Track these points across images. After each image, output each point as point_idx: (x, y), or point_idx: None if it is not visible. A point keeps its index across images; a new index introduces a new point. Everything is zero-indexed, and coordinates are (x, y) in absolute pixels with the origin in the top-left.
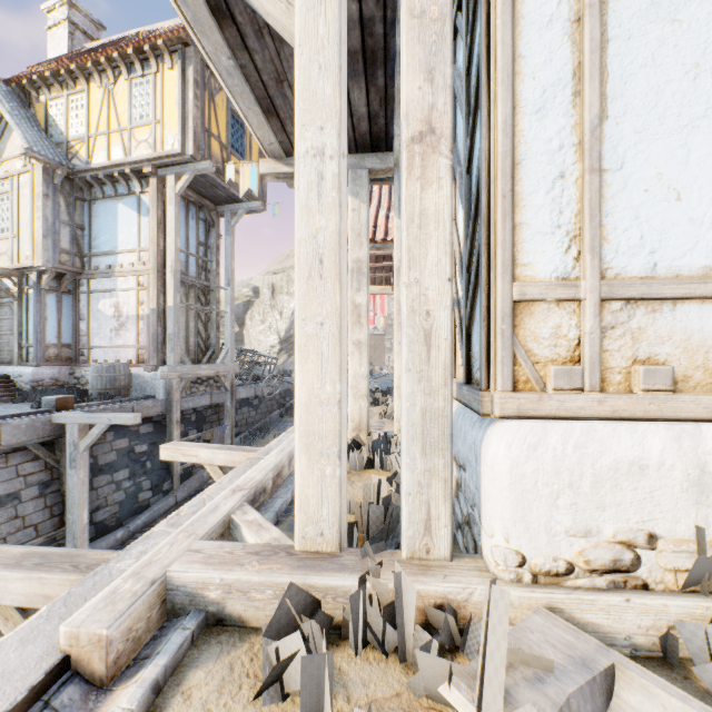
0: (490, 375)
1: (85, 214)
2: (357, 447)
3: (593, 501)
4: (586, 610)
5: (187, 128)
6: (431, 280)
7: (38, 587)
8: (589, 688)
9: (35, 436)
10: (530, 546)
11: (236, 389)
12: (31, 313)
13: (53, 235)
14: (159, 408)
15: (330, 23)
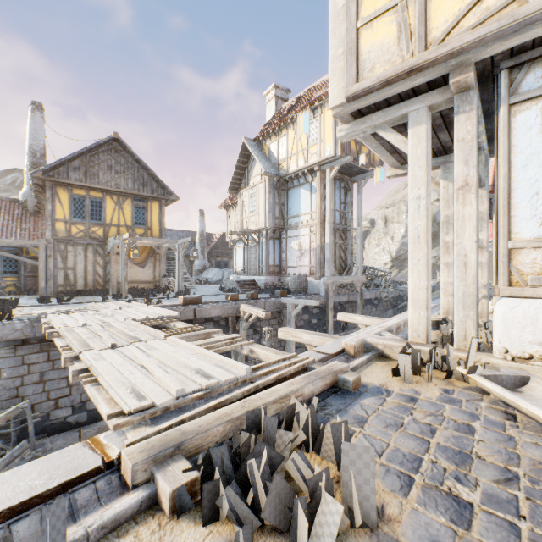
0: (498, 279)
1: (284, 197)
2: (445, 323)
3: None
4: (536, 372)
5: (337, 140)
6: (466, 242)
7: (322, 341)
8: (512, 377)
9: (275, 308)
10: (510, 346)
11: (363, 293)
12: (263, 250)
13: (273, 211)
14: (322, 300)
15: (422, 150)
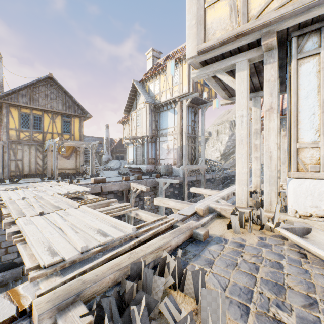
0: (290, 167)
1: (158, 117)
2: (255, 193)
3: (318, 199)
4: (314, 225)
5: (190, 83)
6: (271, 144)
7: (182, 206)
8: (301, 228)
9: (152, 184)
10: (298, 208)
11: (205, 175)
12: (145, 149)
13: (151, 125)
14: (181, 179)
15: (244, 86)
